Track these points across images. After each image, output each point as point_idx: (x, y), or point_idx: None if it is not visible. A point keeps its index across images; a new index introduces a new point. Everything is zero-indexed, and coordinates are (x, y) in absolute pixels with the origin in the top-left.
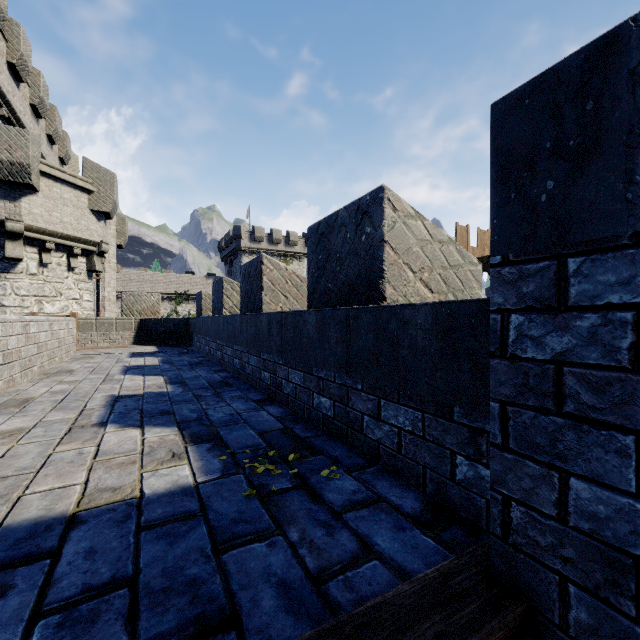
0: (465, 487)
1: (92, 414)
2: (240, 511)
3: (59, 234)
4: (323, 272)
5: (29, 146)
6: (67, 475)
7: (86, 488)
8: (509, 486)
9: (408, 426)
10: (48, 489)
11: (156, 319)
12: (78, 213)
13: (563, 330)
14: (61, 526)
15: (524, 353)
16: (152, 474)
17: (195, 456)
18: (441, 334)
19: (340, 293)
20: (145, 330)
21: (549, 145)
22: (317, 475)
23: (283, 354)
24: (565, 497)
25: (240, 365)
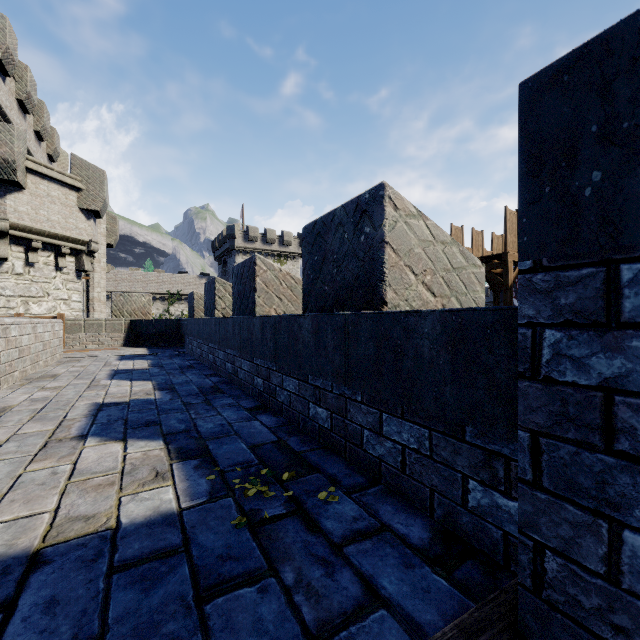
0: (479, 516)
1: (72, 425)
2: (228, 544)
3: (46, 233)
4: (319, 274)
5: (14, 142)
6: (36, 500)
7: (56, 516)
8: (542, 531)
9: (413, 444)
10: (12, 518)
11: (147, 320)
12: (66, 211)
13: (614, 351)
14: (22, 566)
15: (562, 376)
16: (132, 498)
17: (181, 475)
18: (451, 345)
19: (337, 296)
20: (135, 331)
21: (595, 128)
22: (314, 497)
23: (277, 360)
24: (617, 553)
25: (232, 369)
